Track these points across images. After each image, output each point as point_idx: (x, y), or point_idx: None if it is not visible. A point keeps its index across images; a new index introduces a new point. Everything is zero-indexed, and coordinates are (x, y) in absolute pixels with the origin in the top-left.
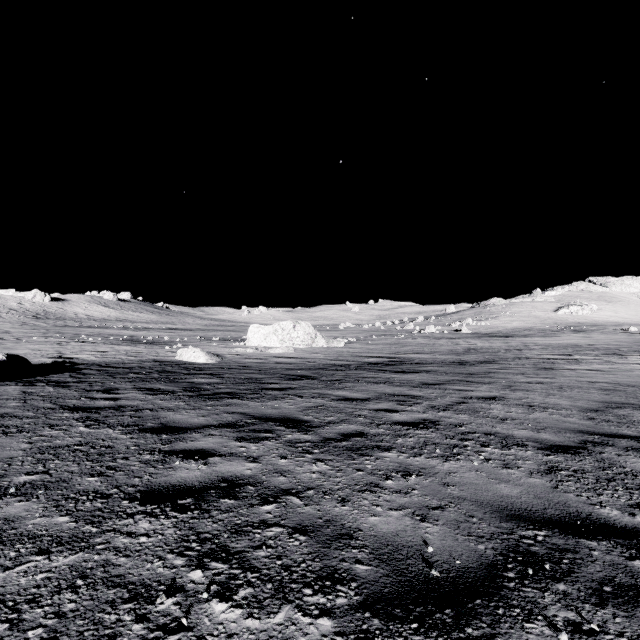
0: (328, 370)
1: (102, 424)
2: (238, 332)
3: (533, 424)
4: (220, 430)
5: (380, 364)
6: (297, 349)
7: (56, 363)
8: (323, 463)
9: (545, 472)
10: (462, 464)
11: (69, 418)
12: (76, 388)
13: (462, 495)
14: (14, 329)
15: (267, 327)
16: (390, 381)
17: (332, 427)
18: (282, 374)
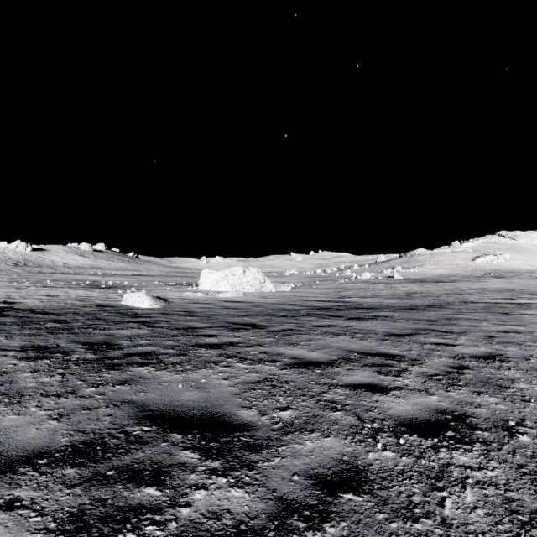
0: (277, 316)
1: None
2: (195, 278)
3: None
4: (48, 476)
5: (330, 309)
6: (246, 293)
7: None
8: None
9: None
10: None
11: None
12: None
13: None
14: None
15: (218, 272)
16: (350, 331)
17: (292, 447)
18: (226, 322)
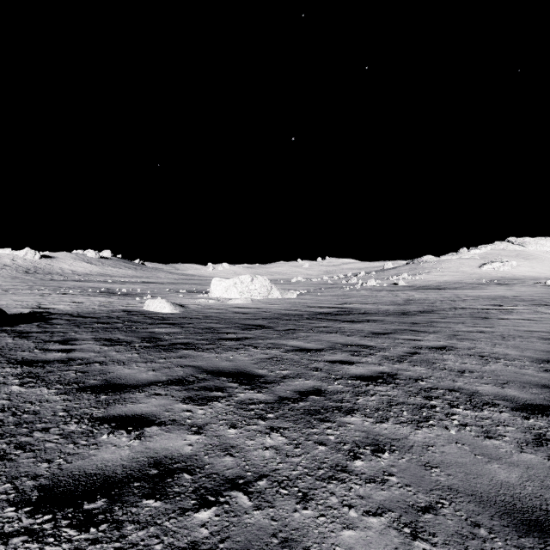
0: (282, 320)
1: (40, 381)
2: (203, 285)
3: (493, 377)
4: (167, 388)
5: (330, 314)
6: (254, 300)
7: (32, 313)
8: (278, 433)
9: (535, 443)
10: (437, 432)
11: (8, 374)
12: (35, 339)
13: (452, 484)
14: (5, 282)
15: (228, 280)
16: (341, 330)
17: (287, 383)
18: (239, 324)
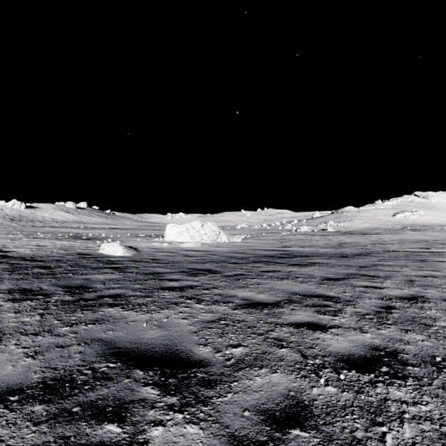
0: (230, 263)
1: None
2: (161, 230)
3: None
4: (17, 413)
5: (274, 257)
6: (204, 243)
7: None
8: None
9: None
10: None
11: None
12: None
13: None
14: None
15: (181, 226)
16: (292, 276)
17: (243, 383)
18: (186, 268)
